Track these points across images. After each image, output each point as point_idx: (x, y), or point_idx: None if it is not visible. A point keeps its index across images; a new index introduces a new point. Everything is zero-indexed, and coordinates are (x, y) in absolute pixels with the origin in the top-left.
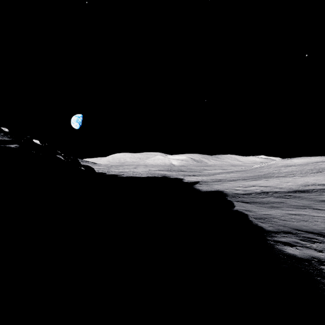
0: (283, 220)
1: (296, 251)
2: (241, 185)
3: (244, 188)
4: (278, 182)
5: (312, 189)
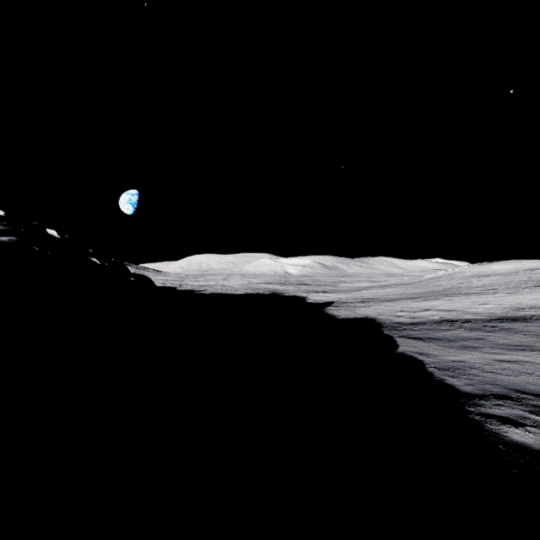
0: (489, 371)
1: (528, 435)
2: (406, 307)
3: (411, 313)
4: (469, 303)
5: (530, 316)
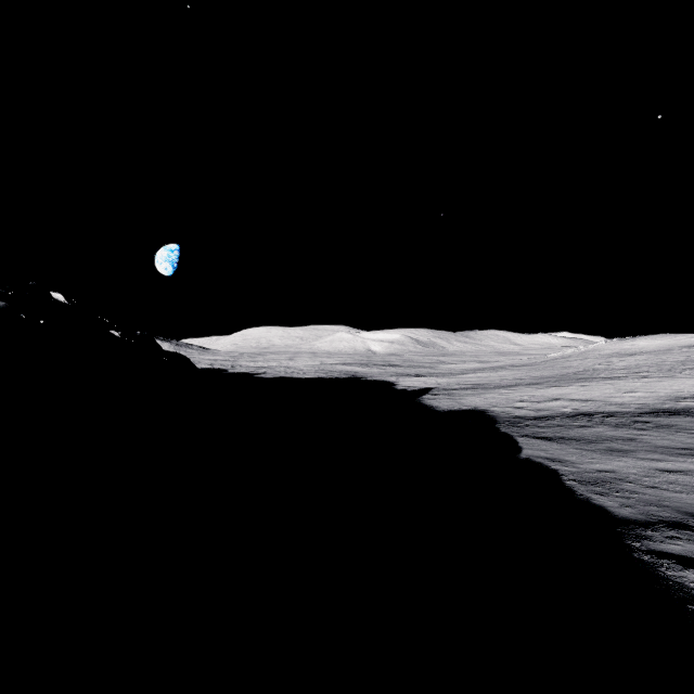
0: (651, 486)
1: None
2: (528, 396)
3: (534, 403)
4: (611, 391)
5: None
